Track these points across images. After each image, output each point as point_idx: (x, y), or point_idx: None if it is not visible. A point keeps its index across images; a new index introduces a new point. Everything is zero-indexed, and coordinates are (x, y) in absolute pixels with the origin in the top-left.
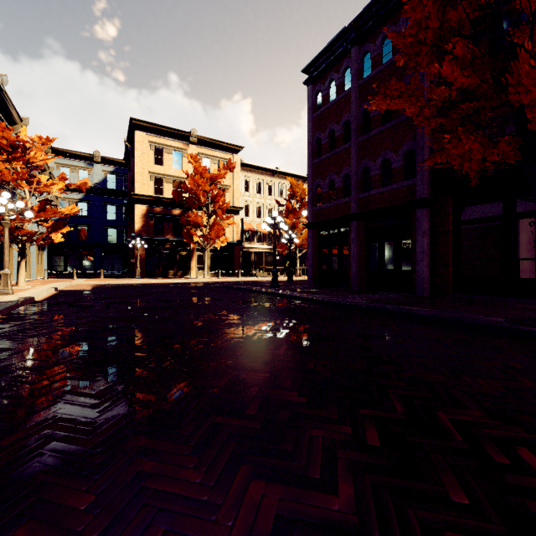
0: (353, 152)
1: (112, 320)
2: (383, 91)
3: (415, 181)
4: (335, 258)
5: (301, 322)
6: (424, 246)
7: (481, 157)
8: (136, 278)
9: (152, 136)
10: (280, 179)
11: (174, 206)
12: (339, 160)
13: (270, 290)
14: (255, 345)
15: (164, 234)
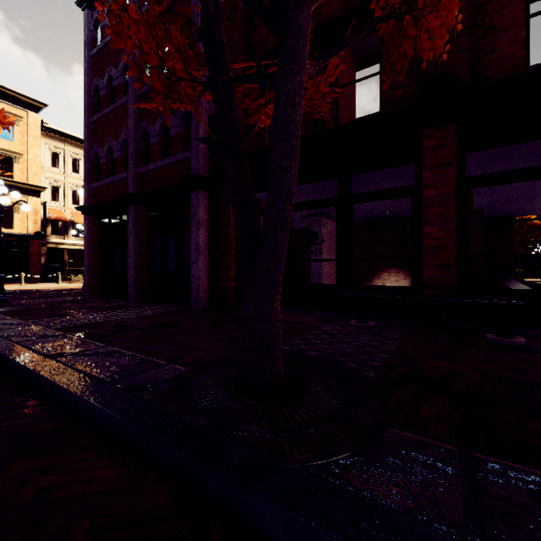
0: (131, 109)
1: None
2: None
3: (192, 153)
4: (118, 257)
5: None
6: (198, 242)
7: (159, 62)
8: None
9: None
10: None
11: None
12: (118, 119)
13: None
14: None
15: None
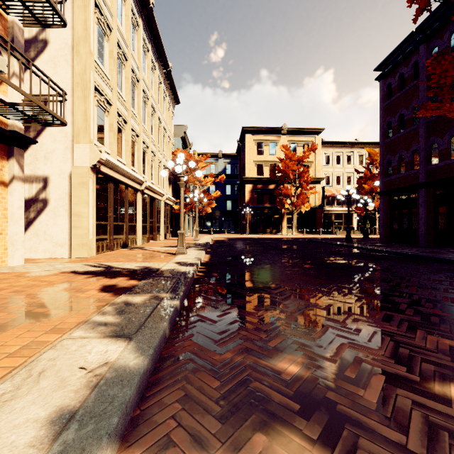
0: (421, 132)
1: (255, 252)
2: (424, 107)
3: None
4: (405, 219)
5: (357, 259)
6: None
7: None
8: (246, 234)
9: (256, 136)
10: (359, 149)
11: (270, 182)
12: (408, 139)
13: (343, 243)
14: (326, 263)
15: (263, 203)
